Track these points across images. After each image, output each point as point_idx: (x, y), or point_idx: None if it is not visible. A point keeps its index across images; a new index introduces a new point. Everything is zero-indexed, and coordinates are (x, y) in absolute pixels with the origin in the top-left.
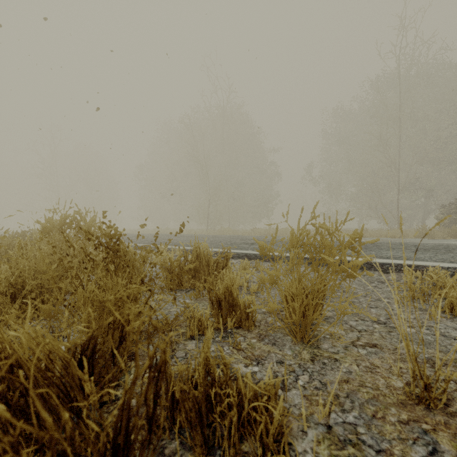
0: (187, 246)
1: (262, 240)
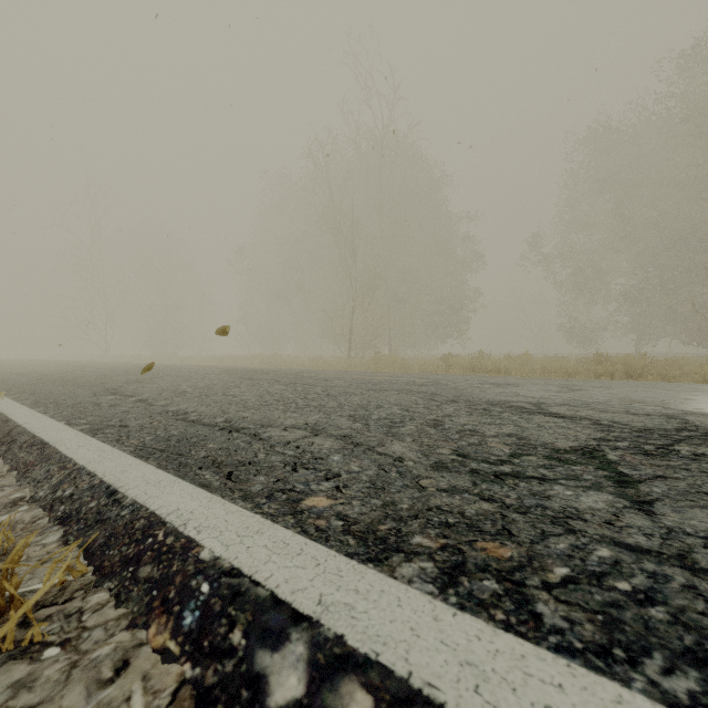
0: (203, 478)
1: (591, 423)
